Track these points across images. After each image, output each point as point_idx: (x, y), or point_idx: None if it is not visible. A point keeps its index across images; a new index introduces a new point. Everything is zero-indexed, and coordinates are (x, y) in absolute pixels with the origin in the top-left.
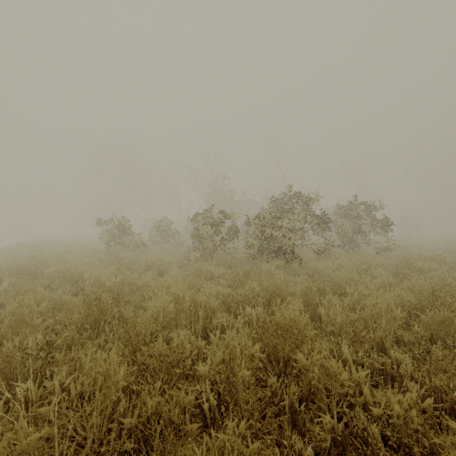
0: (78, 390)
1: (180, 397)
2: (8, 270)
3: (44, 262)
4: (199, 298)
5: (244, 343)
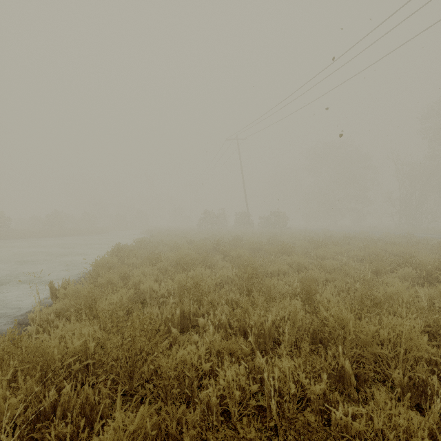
0: None
1: None
2: None
3: None
4: None
5: None
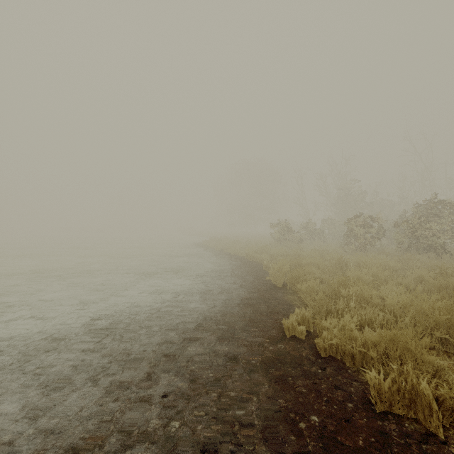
0: (371, 275)
1: (406, 279)
2: (248, 251)
3: (266, 247)
4: (390, 263)
5: (424, 272)
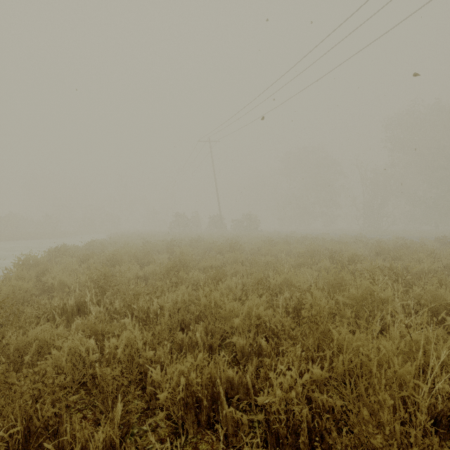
0: None
1: None
2: None
3: None
4: None
5: None
